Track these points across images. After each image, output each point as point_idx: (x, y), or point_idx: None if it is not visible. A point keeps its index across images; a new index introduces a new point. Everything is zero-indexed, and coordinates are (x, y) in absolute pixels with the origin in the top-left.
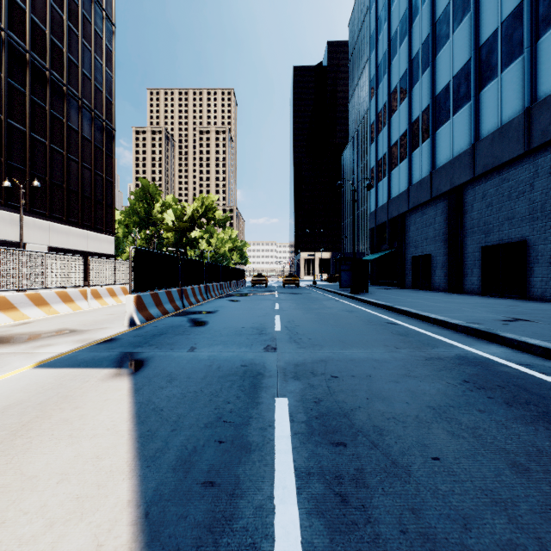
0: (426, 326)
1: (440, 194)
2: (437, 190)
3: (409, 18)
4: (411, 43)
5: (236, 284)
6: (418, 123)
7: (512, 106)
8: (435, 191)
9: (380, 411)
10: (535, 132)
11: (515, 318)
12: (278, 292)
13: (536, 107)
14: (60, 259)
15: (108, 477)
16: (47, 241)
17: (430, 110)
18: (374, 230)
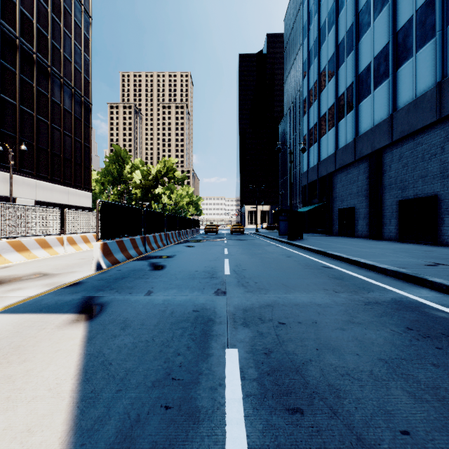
0: (358, 270)
1: (362, 156)
2: (360, 153)
3: (336, 10)
4: (338, 31)
5: (192, 232)
6: (344, 97)
7: (425, 81)
8: (358, 154)
9: (333, 365)
10: (446, 102)
11: (435, 263)
12: (227, 238)
13: (447, 81)
14: (39, 211)
15: None
16: (34, 196)
17: (354, 86)
18: (307, 187)
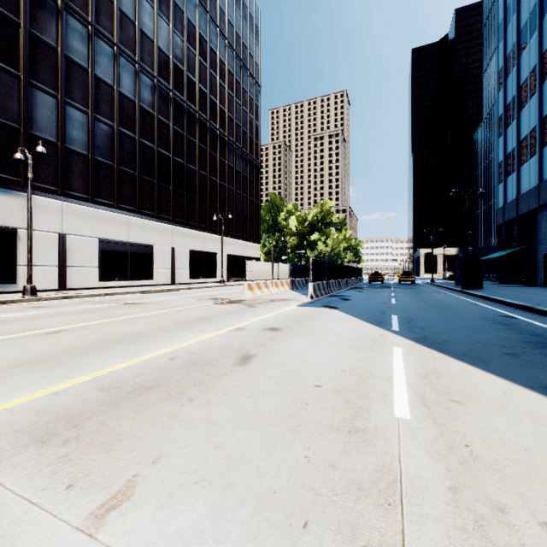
0: (498, 306)
1: None
2: None
3: (539, 12)
4: (542, 37)
5: (355, 280)
6: None
7: None
8: None
9: (430, 318)
10: None
11: None
12: (394, 287)
13: None
14: (264, 264)
15: (351, 318)
16: (226, 250)
17: None
18: (502, 226)
